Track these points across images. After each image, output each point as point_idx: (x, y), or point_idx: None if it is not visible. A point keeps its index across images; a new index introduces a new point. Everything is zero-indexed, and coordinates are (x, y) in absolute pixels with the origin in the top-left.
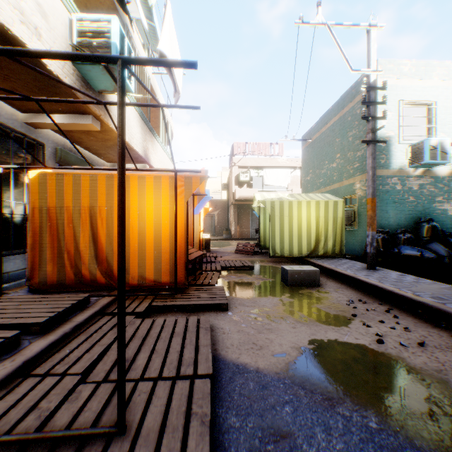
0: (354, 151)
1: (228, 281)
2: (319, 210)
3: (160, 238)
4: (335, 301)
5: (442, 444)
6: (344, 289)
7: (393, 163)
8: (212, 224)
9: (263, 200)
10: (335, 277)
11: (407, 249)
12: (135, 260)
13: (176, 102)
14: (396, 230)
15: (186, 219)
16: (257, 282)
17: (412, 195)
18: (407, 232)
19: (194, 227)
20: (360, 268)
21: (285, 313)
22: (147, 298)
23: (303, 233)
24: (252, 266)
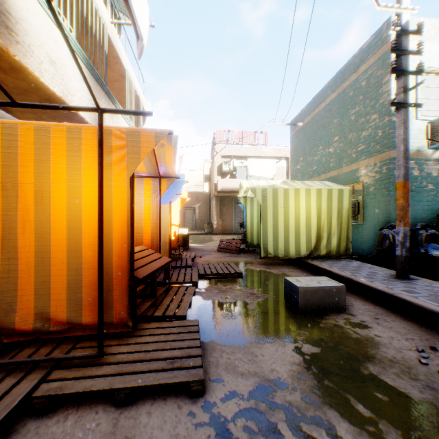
0: (358, 131)
1: (207, 301)
2: (321, 199)
3: (80, 242)
4: (393, 352)
5: None
6: (386, 318)
7: (409, 143)
8: (193, 217)
9: (252, 187)
10: (355, 291)
11: (436, 249)
12: (31, 285)
13: (140, 54)
14: (415, 225)
15: (130, 207)
16: (250, 304)
17: (431, 182)
18: (428, 227)
19: (162, 220)
20: (386, 277)
21: (321, 399)
22: (42, 365)
23: (301, 228)
24: (240, 273)
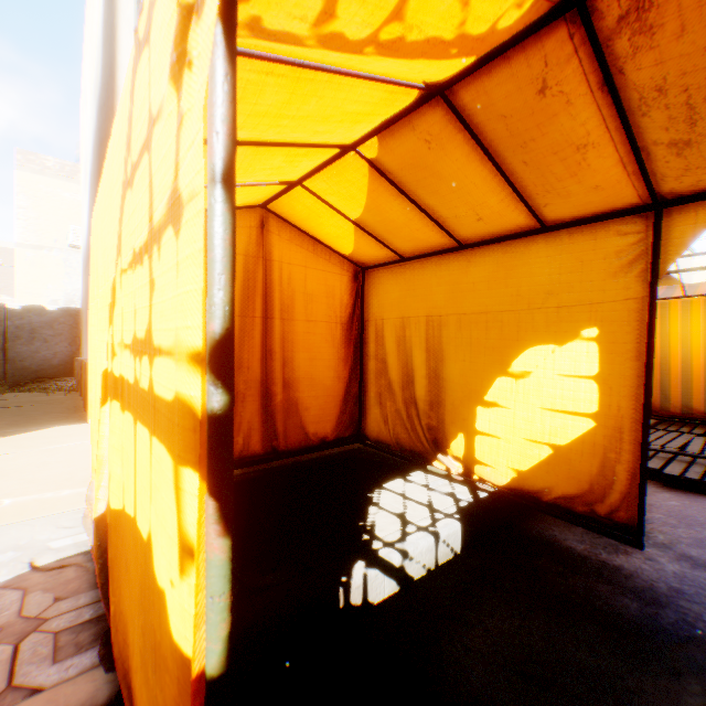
0: None
1: None
2: None
3: None
4: None
5: None
6: None
7: None
8: None
9: None
10: None
11: None
12: (675, 389)
13: None
14: None
15: None
16: None
17: None
18: None
19: None
20: None
21: None
22: (696, 427)
23: None
24: None
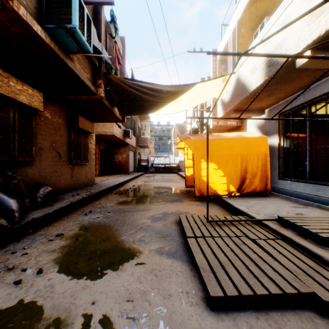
0: None
1: None
2: None
3: None
4: None
5: (110, 233)
6: None
7: None
8: None
9: None
10: None
11: None
12: None
13: None
14: None
15: None
16: None
17: None
18: None
19: None
20: None
21: None
22: None
23: None
24: None
